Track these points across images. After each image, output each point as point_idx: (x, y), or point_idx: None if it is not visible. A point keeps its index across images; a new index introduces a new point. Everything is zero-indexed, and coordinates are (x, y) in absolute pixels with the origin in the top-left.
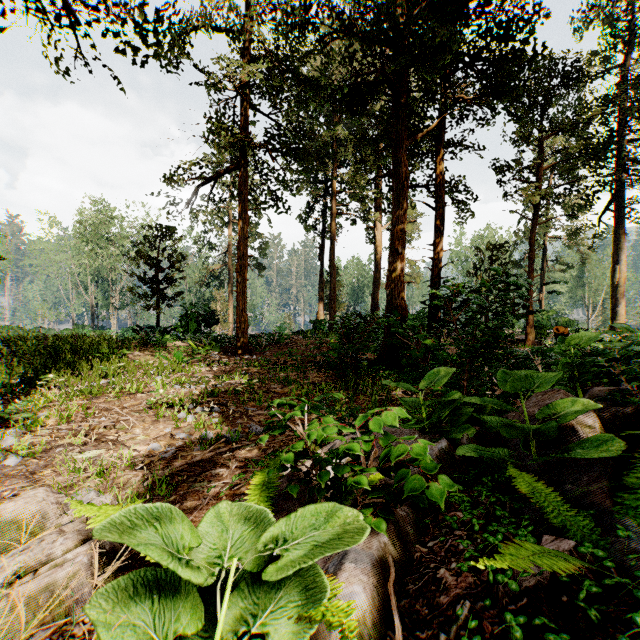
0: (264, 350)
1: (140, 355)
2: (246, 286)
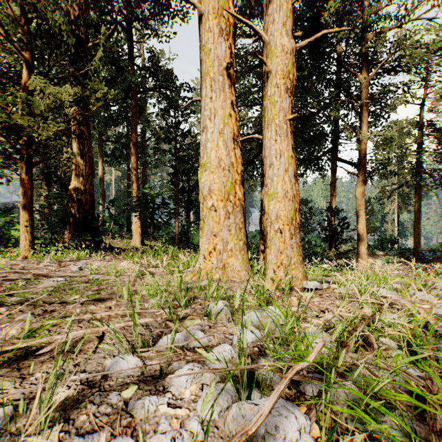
0: (429, 261)
1: (369, 257)
2: (418, 232)
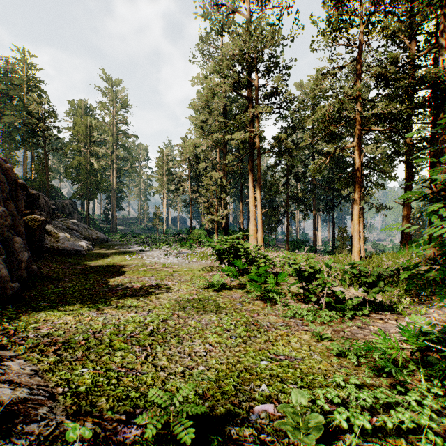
0: None
1: None
2: None
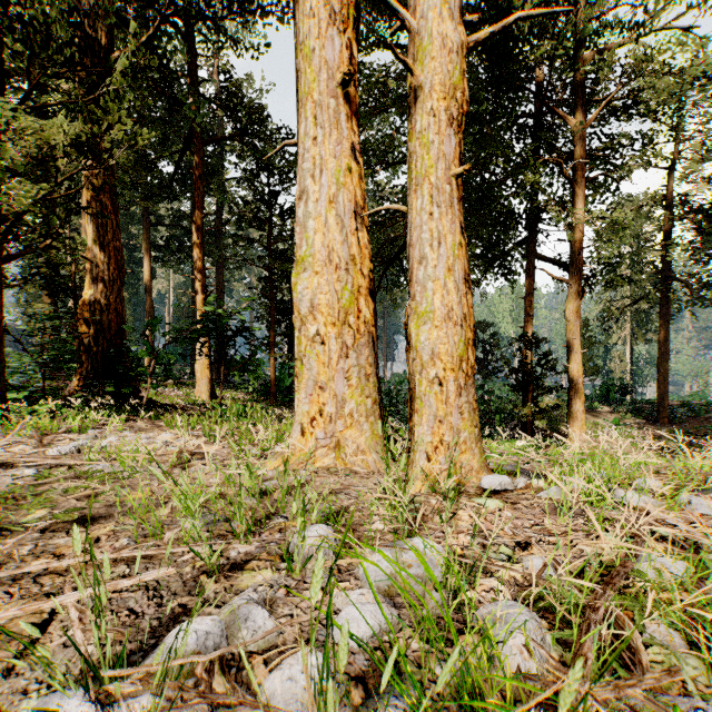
0: (682, 422)
1: (587, 416)
2: (665, 375)
